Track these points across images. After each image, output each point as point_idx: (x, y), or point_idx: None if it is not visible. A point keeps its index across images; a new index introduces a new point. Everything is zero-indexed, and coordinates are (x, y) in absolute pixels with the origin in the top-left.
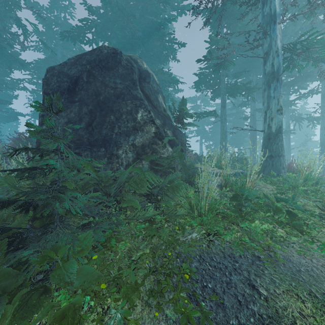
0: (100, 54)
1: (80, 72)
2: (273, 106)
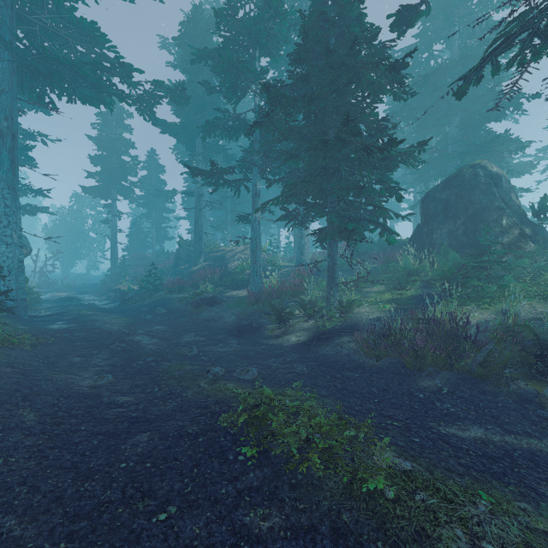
0: (464, 179)
1: (449, 196)
2: None
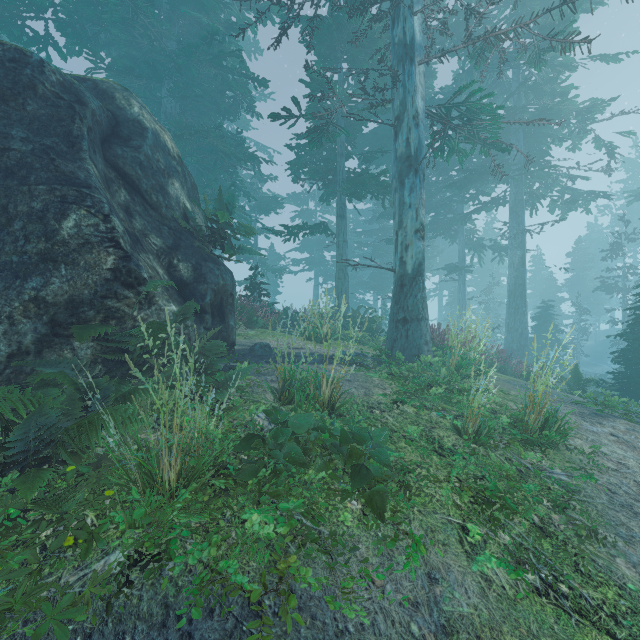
0: None
1: None
2: (409, 222)
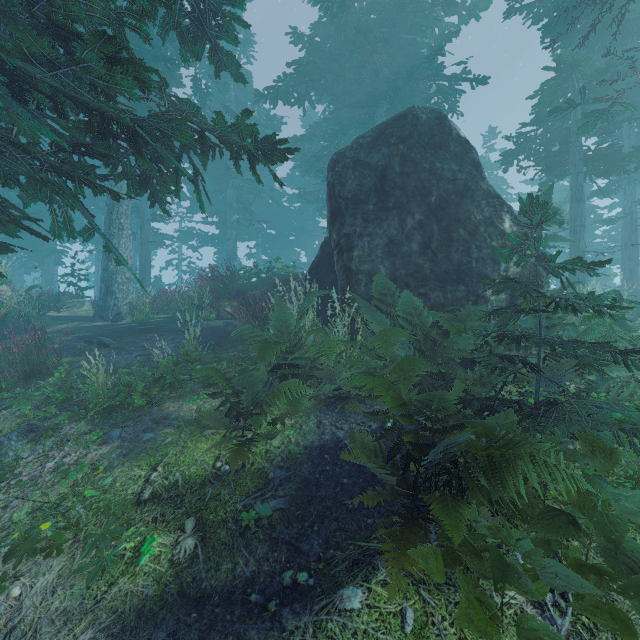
0: (418, 122)
1: (387, 159)
2: None
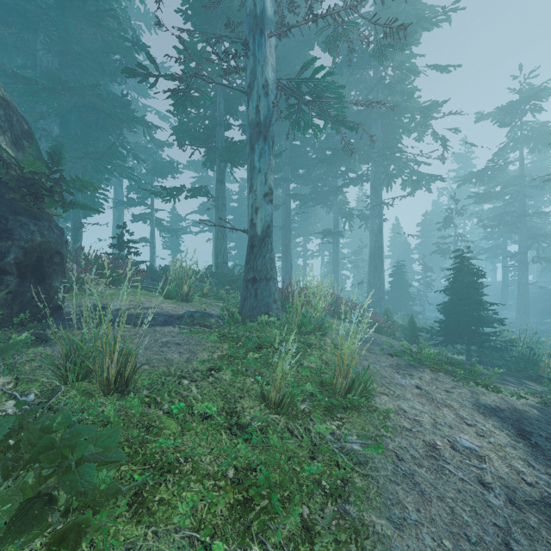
0: None
1: None
2: (258, 186)
